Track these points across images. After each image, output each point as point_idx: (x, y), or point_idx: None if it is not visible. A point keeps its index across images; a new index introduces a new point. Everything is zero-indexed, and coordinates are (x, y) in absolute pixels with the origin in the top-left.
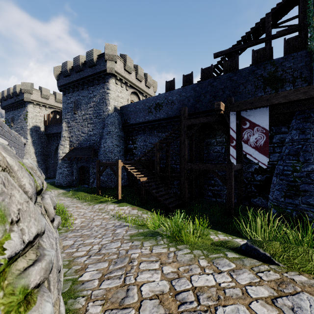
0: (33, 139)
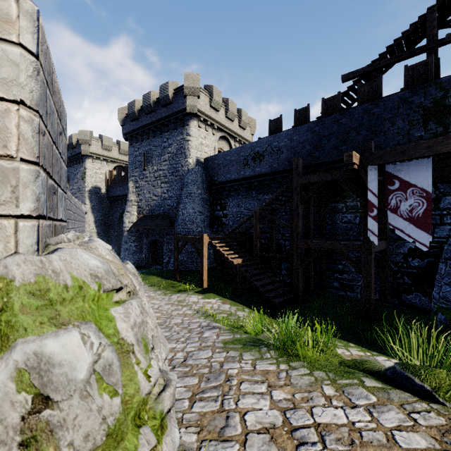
0: (92, 204)
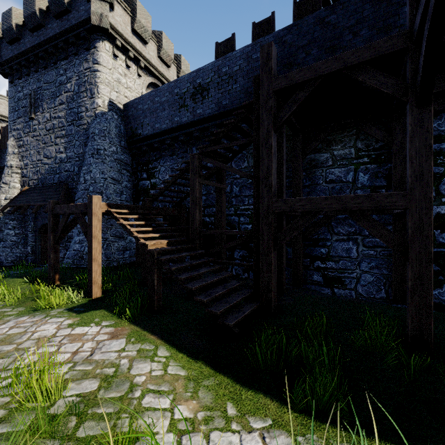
0: None
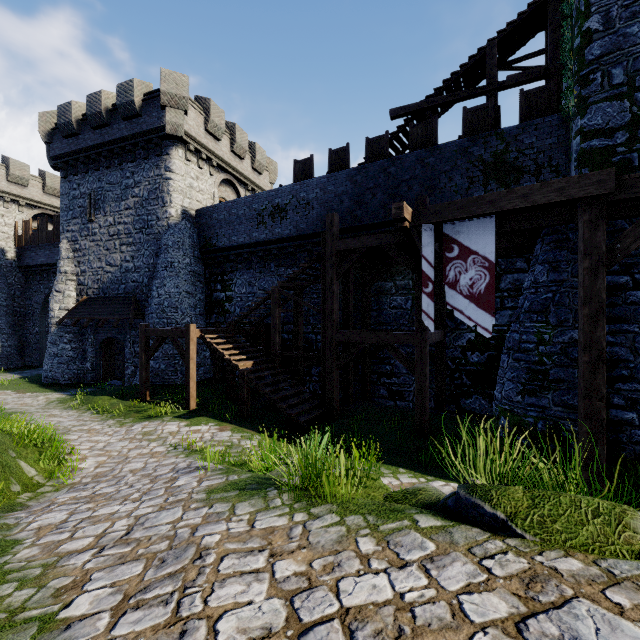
0: None
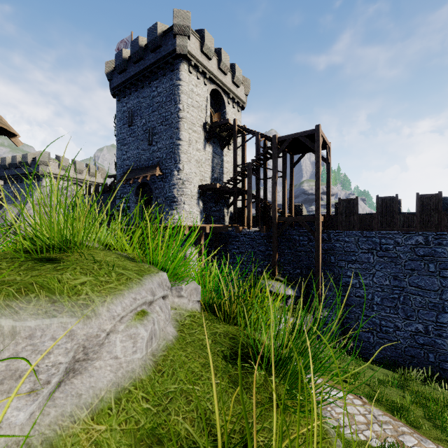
0: None
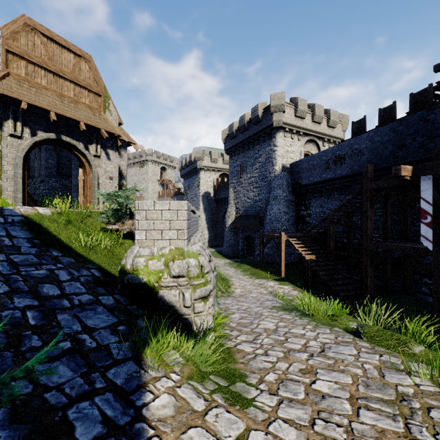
0: (204, 206)
